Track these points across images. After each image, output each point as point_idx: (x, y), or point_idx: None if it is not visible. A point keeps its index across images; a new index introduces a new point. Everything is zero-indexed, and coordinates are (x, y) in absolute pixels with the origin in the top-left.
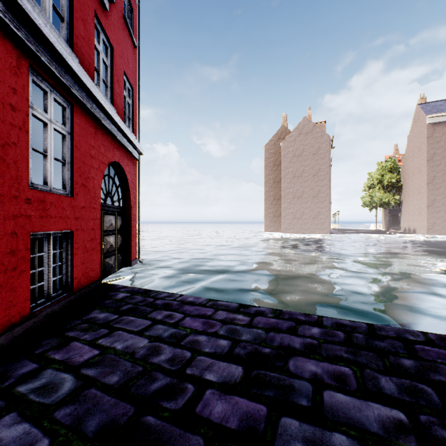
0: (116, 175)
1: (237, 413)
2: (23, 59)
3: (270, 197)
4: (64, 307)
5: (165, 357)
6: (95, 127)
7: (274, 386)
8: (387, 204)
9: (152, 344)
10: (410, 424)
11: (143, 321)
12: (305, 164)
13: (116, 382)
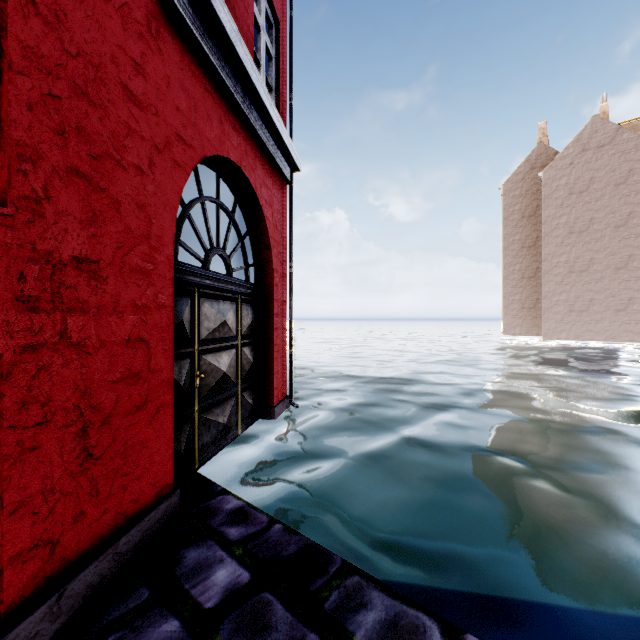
0: (239, 208)
1: None
2: None
3: (513, 274)
4: None
5: None
6: (147, 8)
7: None
8: None
9: None
10: None
11: None
12: (596, 207)
13: None
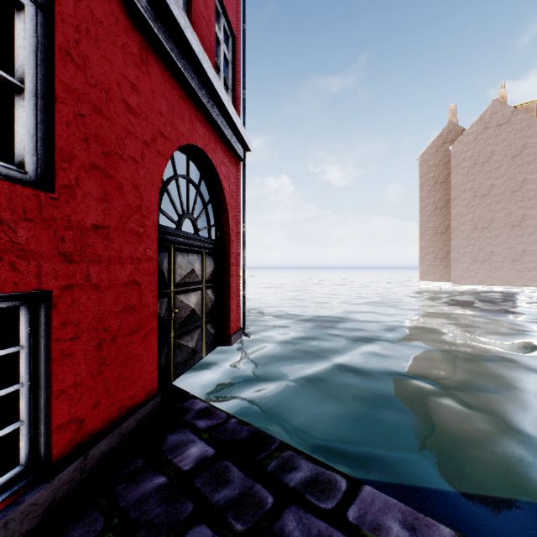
0: (204, 181)
1: None
2: None
3: (428, 231)
4: None
5: None
6: (140, 43)
7: None
8: None
9: None
10: None
11: None
12: (496, 175)
13: None
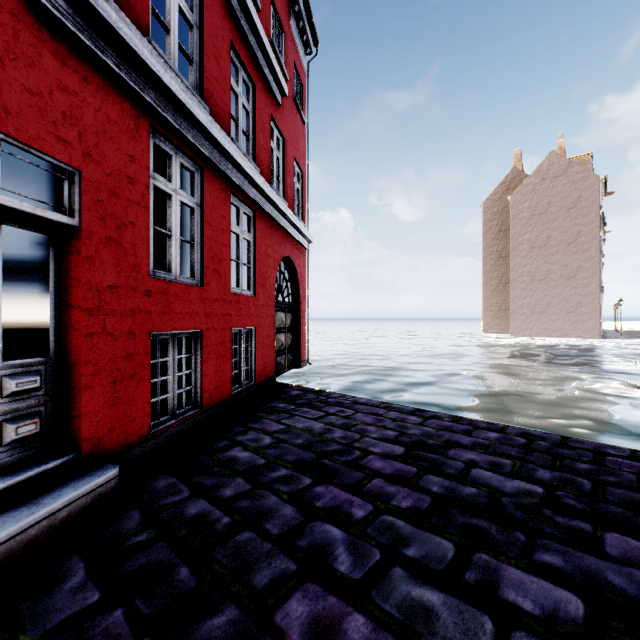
0: (286, 269)
1: (392, 468)
2: (228, 190)
3: (491, 281)
4: (250, 395)
5: (337, 435)
6: (270, 226)
7: (429, 461)
8: None
9: (326, 427)
10: (543, 494)
11: (317, 412)
12: (552, 227)
13: (301, 443)
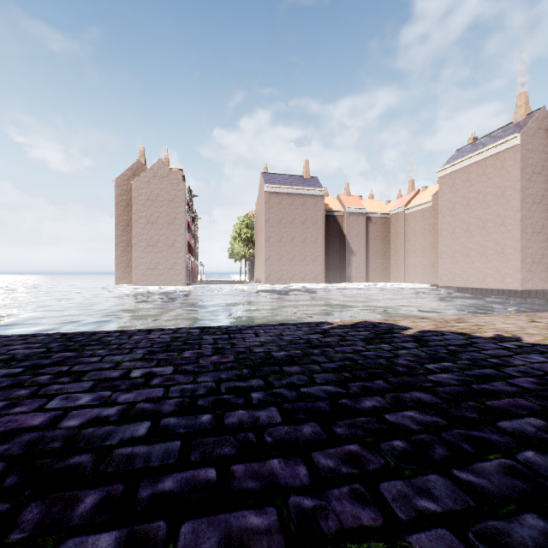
0: None
1: None
2: None
3: (122, 243)
4: None
5: None
6: None
7: None
8: (245, 257)
9: None
10: (44, 350)
11: None
12: (161, 211)
13: None
